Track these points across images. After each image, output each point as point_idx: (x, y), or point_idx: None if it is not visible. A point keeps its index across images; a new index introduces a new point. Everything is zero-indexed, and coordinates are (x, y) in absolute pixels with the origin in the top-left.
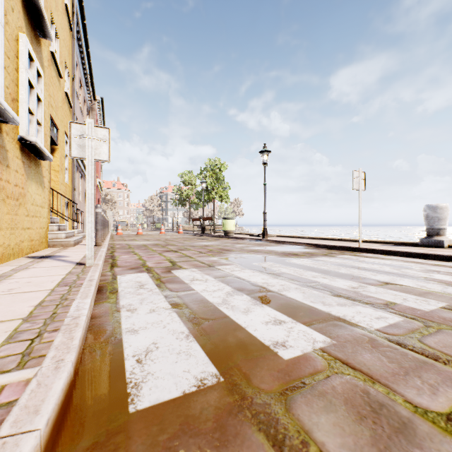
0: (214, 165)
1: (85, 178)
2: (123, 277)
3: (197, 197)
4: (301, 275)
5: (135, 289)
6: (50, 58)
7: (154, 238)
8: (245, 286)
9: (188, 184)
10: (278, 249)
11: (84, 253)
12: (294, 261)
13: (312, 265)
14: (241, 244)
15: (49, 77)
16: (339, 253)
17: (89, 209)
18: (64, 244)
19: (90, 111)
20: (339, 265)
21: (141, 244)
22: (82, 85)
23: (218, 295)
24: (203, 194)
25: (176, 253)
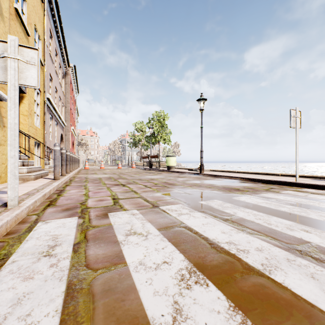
0: (159, 116)
1: (61, 125)
2: (43, 227)
3: (146, 140)
4: (268, 223)
5: (34, 260)
6: (14, 14)
7: (111, 172)
8: (204, 252)
9: (140, 131)
10: (217, 183)
11: (31, 189)
12: (242, 199)
13: (268, 206)
14: (182, 178)
15: (12, 30)
16: (279, 188)
17: (11, 141)
18: (25, 178)
19: (65, 75)
20: (298, 205)
21: (97, 177)
22: (57, 54)
23: (164, 285)
24: (151, 137)
25: (124, 187)
